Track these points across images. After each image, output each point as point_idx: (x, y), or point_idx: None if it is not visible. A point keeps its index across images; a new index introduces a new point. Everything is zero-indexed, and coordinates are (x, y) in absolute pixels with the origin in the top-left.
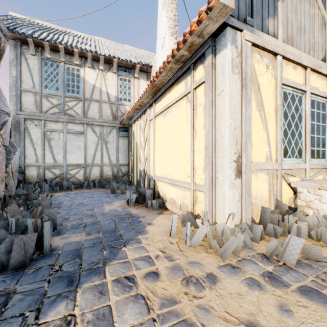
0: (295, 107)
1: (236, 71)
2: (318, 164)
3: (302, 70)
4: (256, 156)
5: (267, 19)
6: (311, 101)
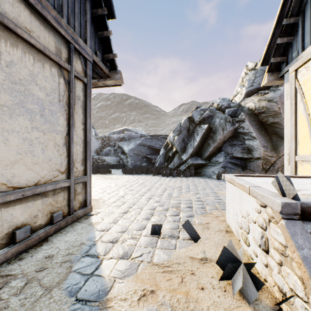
0: None
1: (288, 97)
2: None
3: None
4: (302, 150)
5: None
6: None
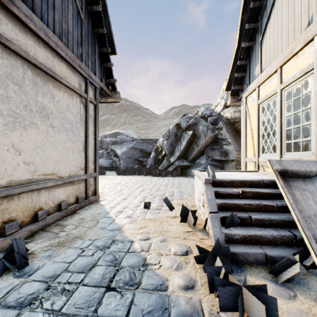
0: (270, 112)
1: (243, 116)
2: (291, 158)
3: (276, 75)
4: (249, 154)
5: (255, 70)
6: (287, 93)
